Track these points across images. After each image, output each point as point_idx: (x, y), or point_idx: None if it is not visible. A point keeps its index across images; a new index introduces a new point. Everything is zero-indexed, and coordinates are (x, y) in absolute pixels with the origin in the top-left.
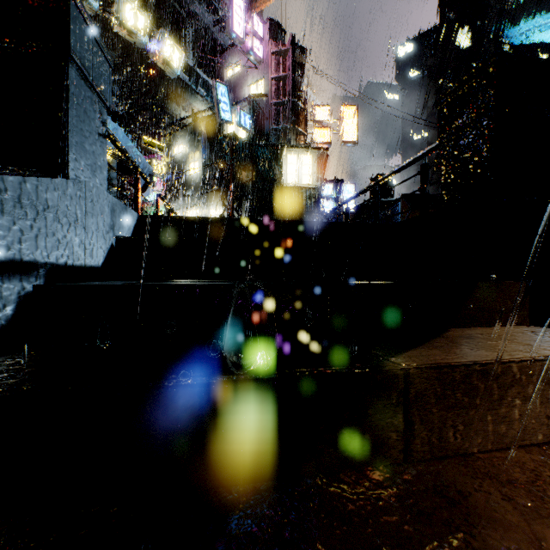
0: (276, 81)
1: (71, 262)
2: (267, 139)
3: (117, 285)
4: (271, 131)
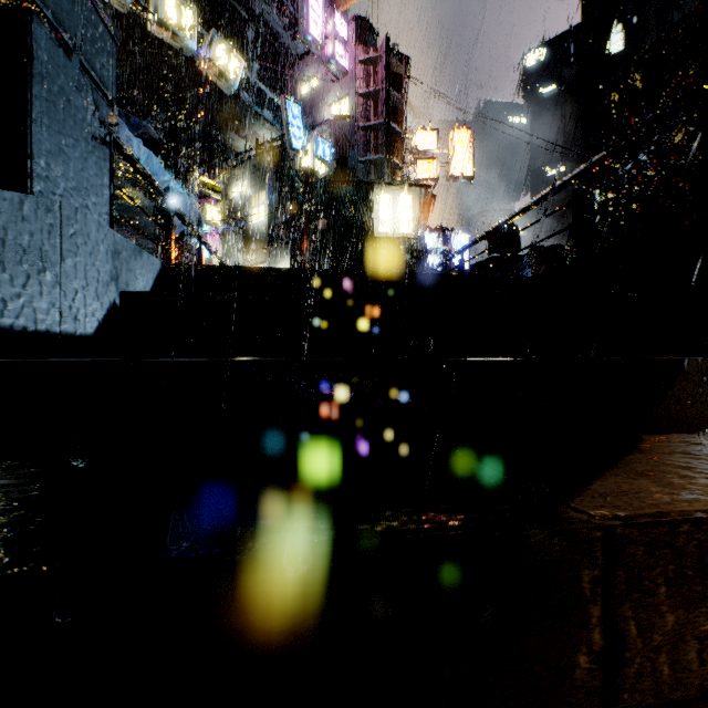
0: (365, 98)
1: (32, 326)
2: (353, 175)
3: (88, 362)
4: (358, 165)
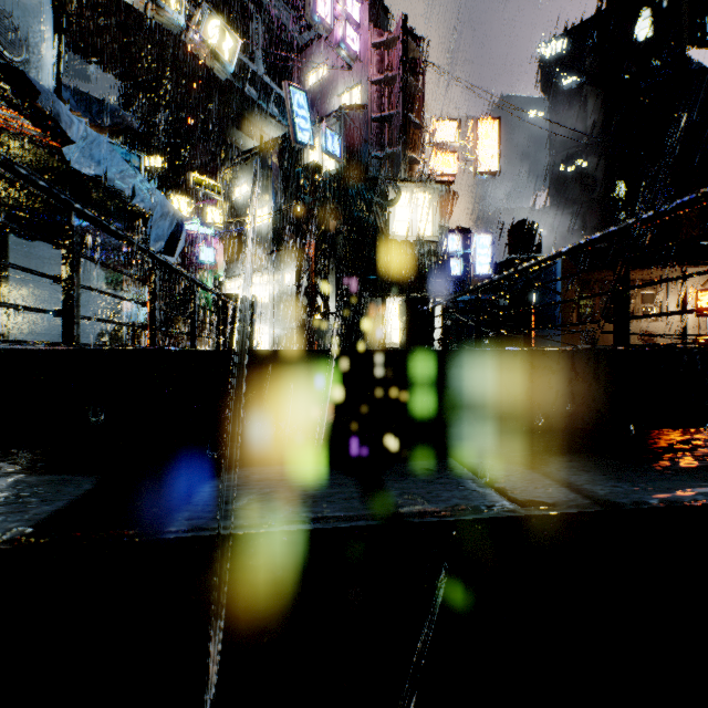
0: (378, 86)
1: None
2: (366, 171)
3: None
4: (371, 160)
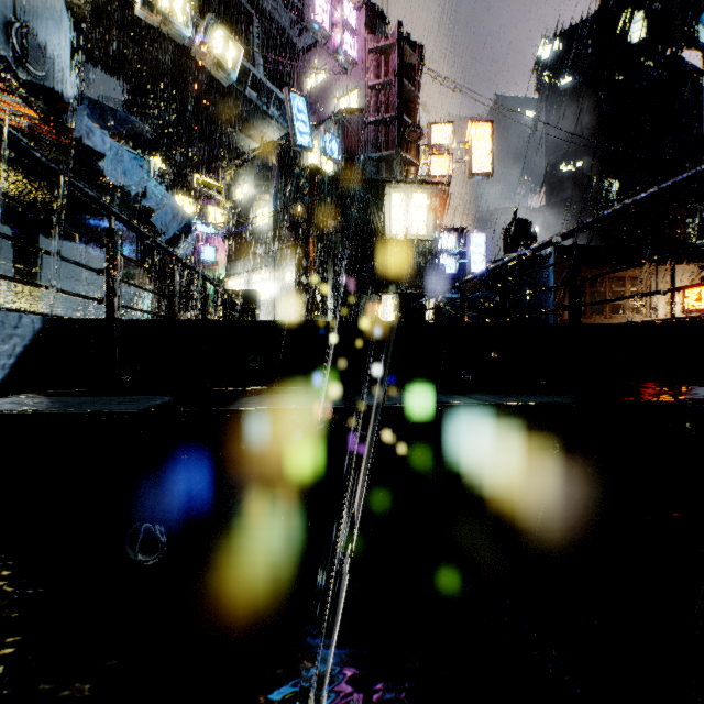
0: (375, 90)
1: None
2: (363, 173)
3: None
4: (368, 162)
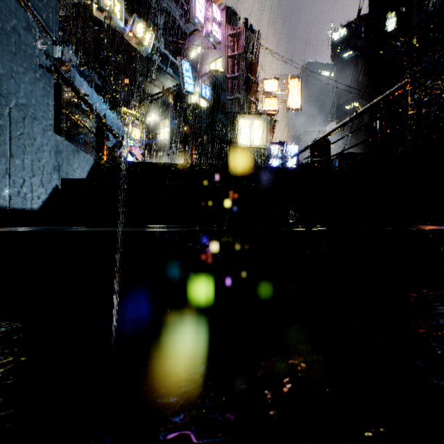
0: (231, 58)
1: None
2: (224, 108)
3: (15, 232)
4: (227, 101)
